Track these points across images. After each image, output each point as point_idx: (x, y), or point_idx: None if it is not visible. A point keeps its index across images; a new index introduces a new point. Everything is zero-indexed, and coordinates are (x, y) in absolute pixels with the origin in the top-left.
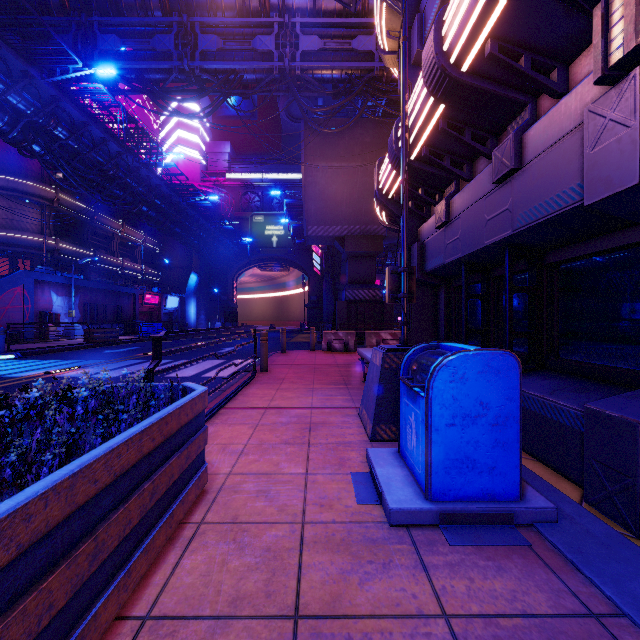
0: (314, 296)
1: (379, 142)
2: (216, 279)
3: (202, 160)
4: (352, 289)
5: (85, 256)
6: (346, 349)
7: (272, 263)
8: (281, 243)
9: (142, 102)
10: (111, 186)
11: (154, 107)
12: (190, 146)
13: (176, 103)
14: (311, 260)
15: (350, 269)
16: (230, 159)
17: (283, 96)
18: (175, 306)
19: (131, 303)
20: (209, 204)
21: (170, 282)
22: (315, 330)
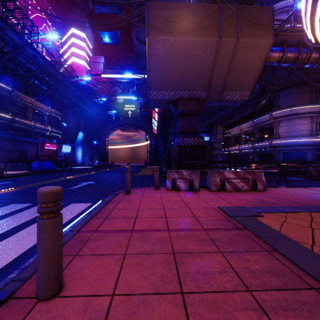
0: (153, 146)
1: (206, 22)
2: (95, 136)
3: (87, 67)
4: (182, 137)
5: (4, 118)
6: (190, 188)
7: (128, 127)
8: (133, 115)
9: (48, 26)
10: (2, 59)
11: (58, 33)
12: (80, 57)
13: (71, 31)
14: (151, 125)
15: (180, 123)
16: (104, 66)
17: (134, 27)
18: (68, 151)
19: (35, 149)
20: (85, 83)
21: (67, 137)
22: (153, 166)
